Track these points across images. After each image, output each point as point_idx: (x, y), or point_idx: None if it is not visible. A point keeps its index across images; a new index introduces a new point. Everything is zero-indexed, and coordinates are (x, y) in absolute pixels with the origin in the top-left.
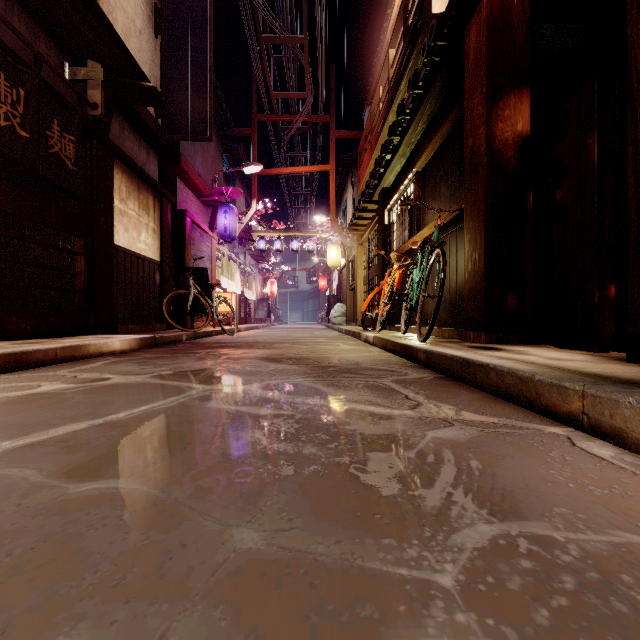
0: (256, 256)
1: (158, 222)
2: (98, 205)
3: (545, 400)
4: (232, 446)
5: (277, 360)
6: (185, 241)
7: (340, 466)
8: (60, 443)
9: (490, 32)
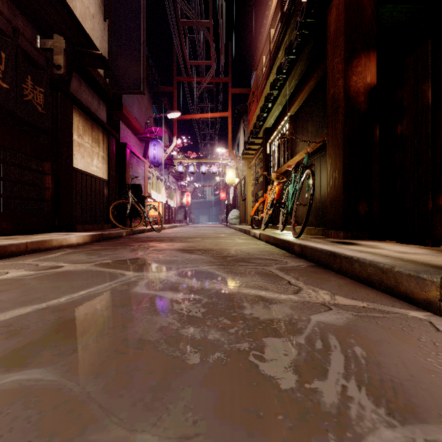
0: (176, 176)
1: (106, 152)
2: (62, 139)
3: (404, 288)
4: (148, 331)
5: (190, 251)
6: (126, 165)
7: (241, 353)
8: (3, 328)
9: (347, 9)
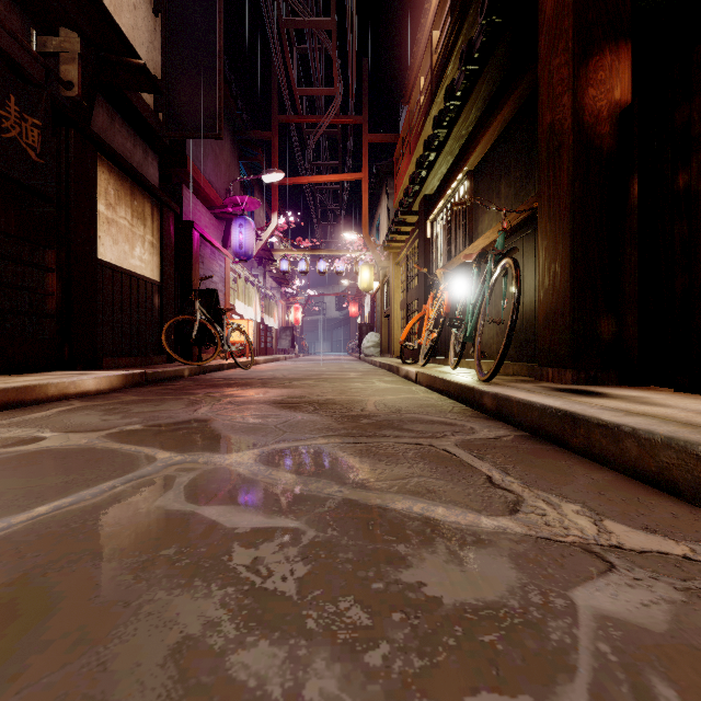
0: (278, 279)
1: (157, 235)
2: (76, 210)
3: None
4: (138, 661)
5: (293, 405)
6: (192, 258)
7: None
8: None
9: None
